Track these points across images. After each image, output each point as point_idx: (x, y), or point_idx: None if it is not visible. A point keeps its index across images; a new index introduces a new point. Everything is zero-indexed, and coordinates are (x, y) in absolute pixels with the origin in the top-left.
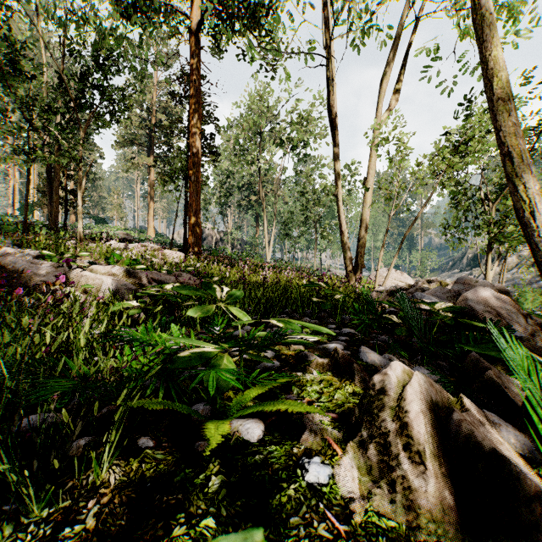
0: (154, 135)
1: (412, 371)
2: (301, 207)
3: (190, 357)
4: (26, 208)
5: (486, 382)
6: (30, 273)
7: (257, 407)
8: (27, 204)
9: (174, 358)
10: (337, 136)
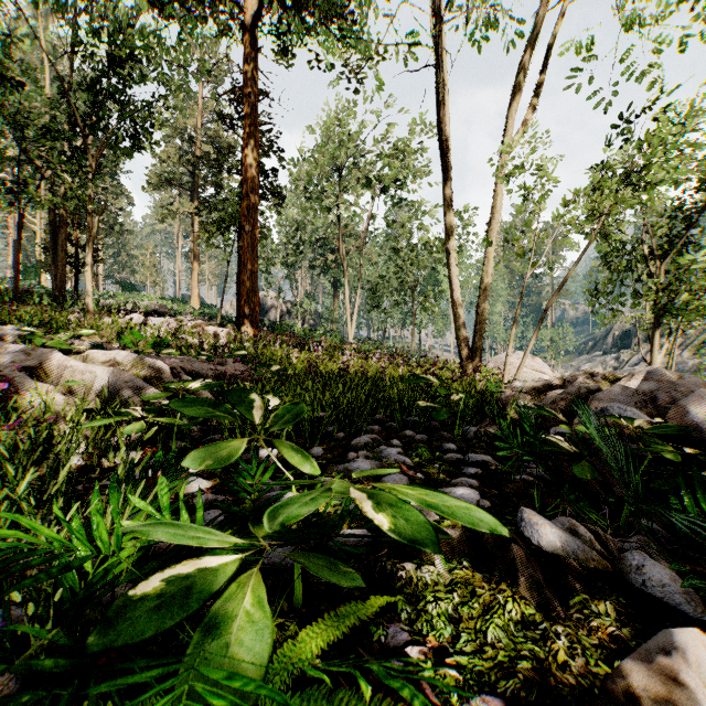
0: (199, 174)
1: None
2: (395, 268)
3: (158, 598)
4: (17, 269)
5: None
6: None
7: None
8: (19, 263)
9: (115, 606)
10: (447, 167)
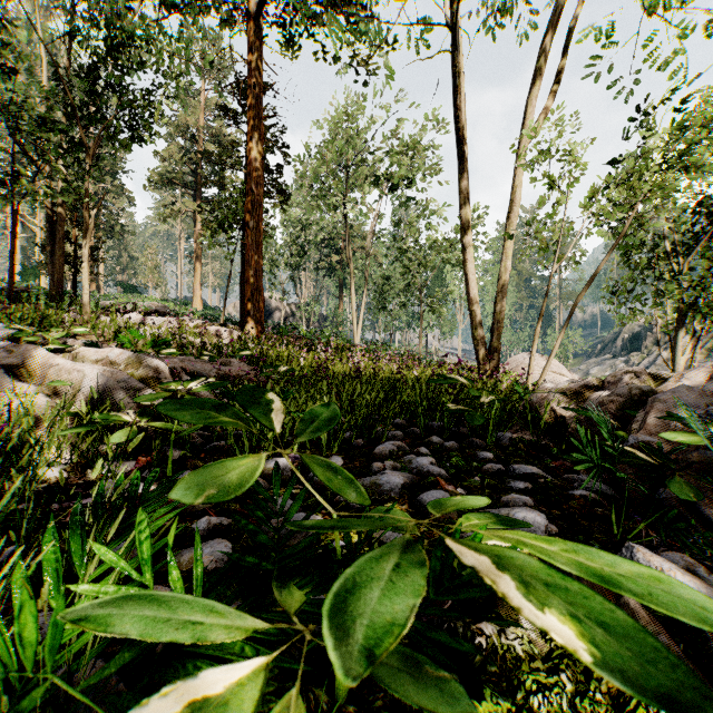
0: (201, 173)
1: None
2: (402, 269)
3: None
4: (12, 267)
5: None
6: None
7: None
8: (13, 261)
9: None
10: (463, 157)
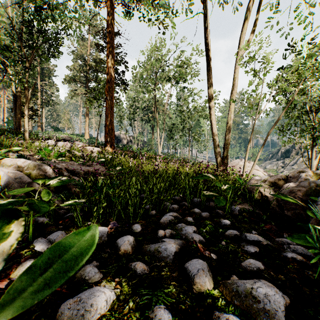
0: (88, 76)
1: None
2: (180, 120)
3: None
4: None
5: None
6: None
7: None
8: None
9: None
10: (210, 63)
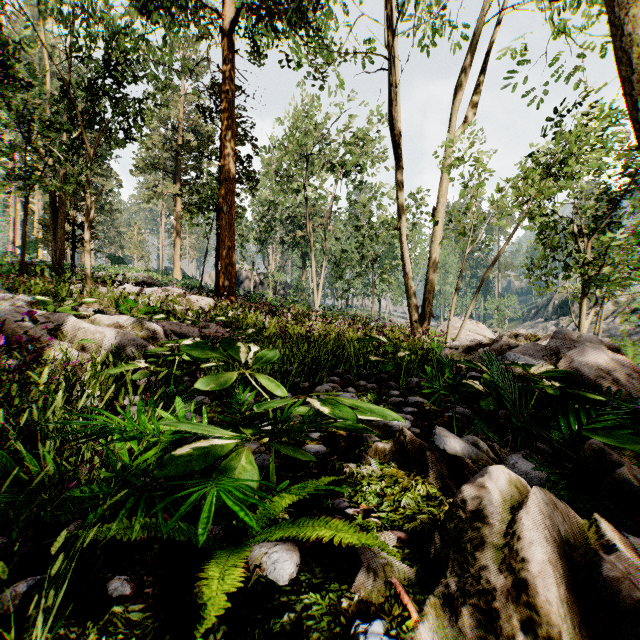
0: (181, 159)
1: (520, 480)
2: (356, 244)
3: (189, 456)
4: (24, 245)
5: (618, 484)
6: (13, 324)
7: (288, 529)
8: (25, 240)
9: (165, 458)
10: (400, 157)
